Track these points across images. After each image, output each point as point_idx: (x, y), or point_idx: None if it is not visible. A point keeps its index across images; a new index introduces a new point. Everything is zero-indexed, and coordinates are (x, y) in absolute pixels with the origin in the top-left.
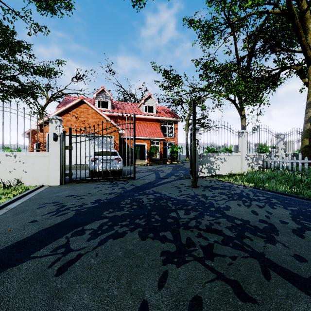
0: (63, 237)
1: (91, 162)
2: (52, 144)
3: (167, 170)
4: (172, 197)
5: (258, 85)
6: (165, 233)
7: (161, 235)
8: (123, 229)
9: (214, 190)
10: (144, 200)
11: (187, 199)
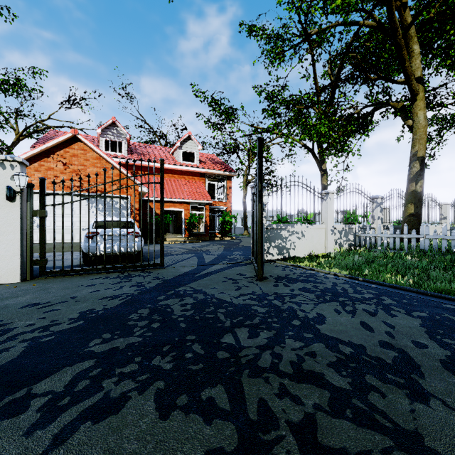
0: None
1: (86, 239)
2: (4, 207)
3: (217, 251)
4: (225, 300)
5: (345, 128)
6: (214, 391)
7: (204, 400)
8: (122, 387)
9: (291, 284)
10: (174, 309)
11: (251, 304)
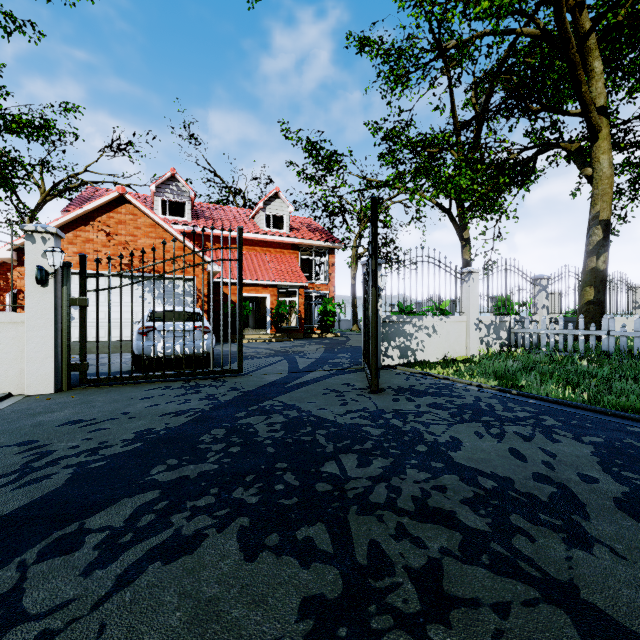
0: (10, 566)
1: (138, 336)
2: (33, 294)
3: (314, 353)
4: (326, 419)
5: (496, 179)
6: (312, 530)
7: (299, 540)
8: (196, 524)
9: (417, 399)
10: (259, 429)
11: (362, 424)
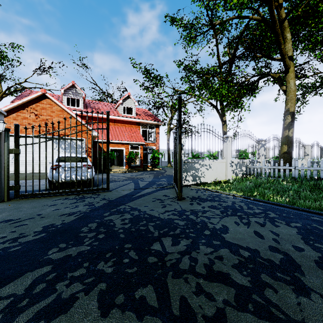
0: None
1: (51, 170)
2: None
3: (148, 178)
4: (154, 216)
5: (239, 91)
6: (145, 291)
7: (137, 298)
8: (72, 289)
9: (203, 203)
10: (116, 223)
11: (174, 218)
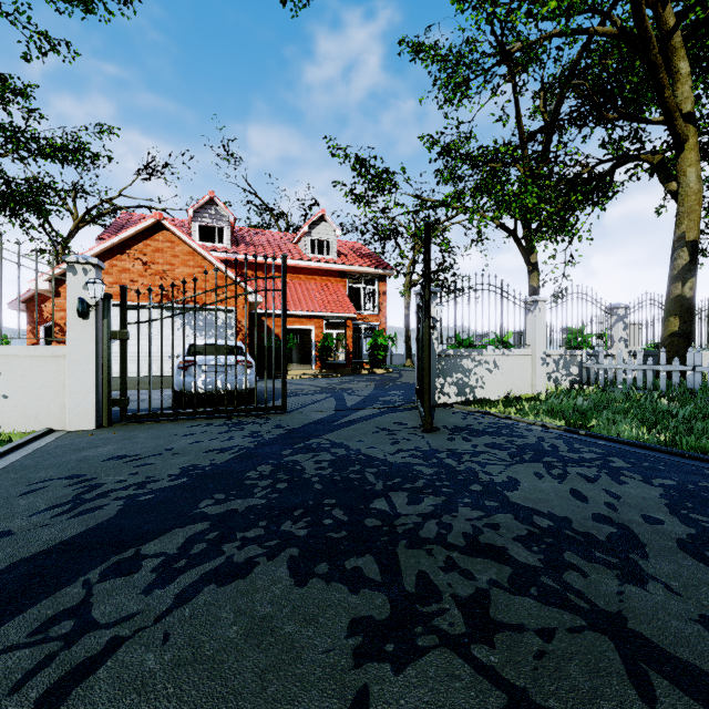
0: (76, 584)
1: (178, 371)
2: (75, 327)
3: (364, 390)
4: (375, 457)
5: (567, 196)
6: (361, 561)
7: (348, 569)
8: (247, 552)
9: (474, 438)
10: (306, 466)
11: (414, 463)
